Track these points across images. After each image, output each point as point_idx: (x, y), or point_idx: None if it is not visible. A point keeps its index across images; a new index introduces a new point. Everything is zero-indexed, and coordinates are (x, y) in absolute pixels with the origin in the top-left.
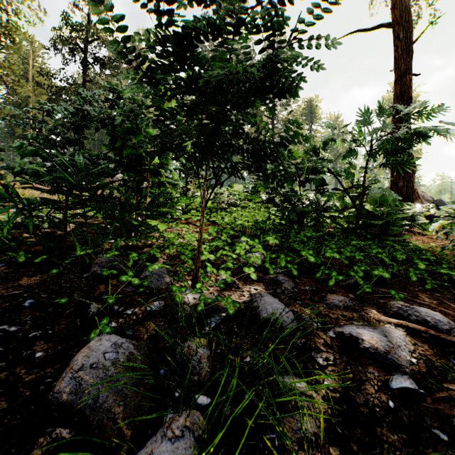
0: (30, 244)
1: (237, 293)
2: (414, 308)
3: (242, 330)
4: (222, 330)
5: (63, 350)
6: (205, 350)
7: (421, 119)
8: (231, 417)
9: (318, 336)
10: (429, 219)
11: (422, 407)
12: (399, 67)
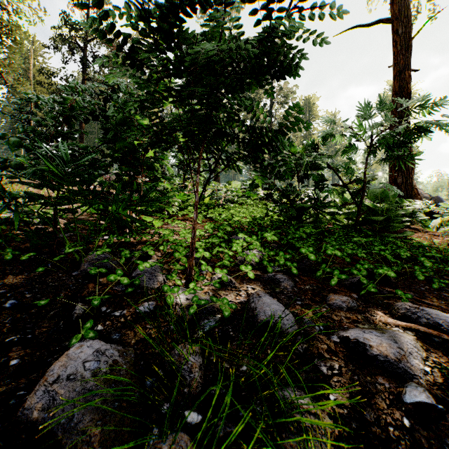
0: (19, 241)
1: (234, 292)
2: (424, 309)
3: (238, 334)
4: (216, 334)
5: (42, 356)
6: (196, 358)
7: (422, 113)
8: (223, 446)
9: (321, 341)
10: (428, 215)
11: (442, 426)
12: (398, 62)
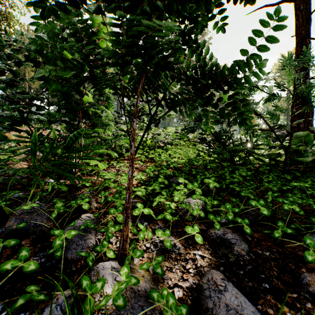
0: None
1: (179, 264)
2: None
3: None
4: None
5: None
6: None
7: None
8: None
9: None
10: None
11: None
12: (300, 32)
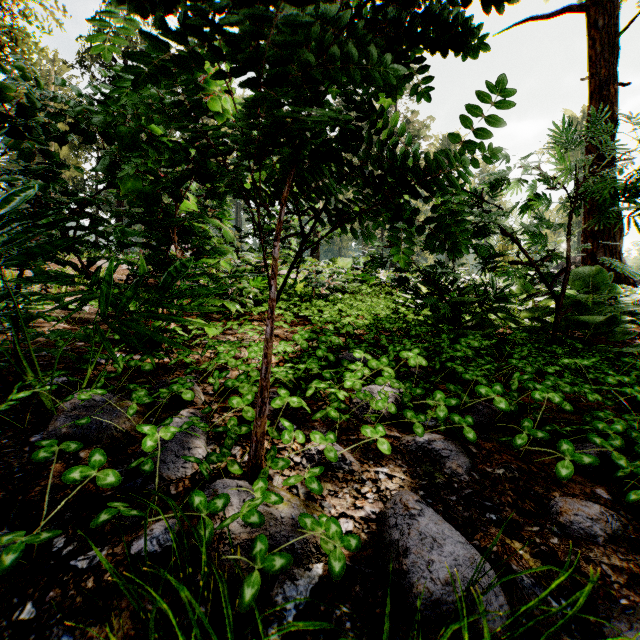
0: None
1: (350, 487)
2: None
3: (367, 638)
4: (312, 639)
5: None
6: None
7: None
8: None
9: None
10: None
11: None
12: (597, 73)
